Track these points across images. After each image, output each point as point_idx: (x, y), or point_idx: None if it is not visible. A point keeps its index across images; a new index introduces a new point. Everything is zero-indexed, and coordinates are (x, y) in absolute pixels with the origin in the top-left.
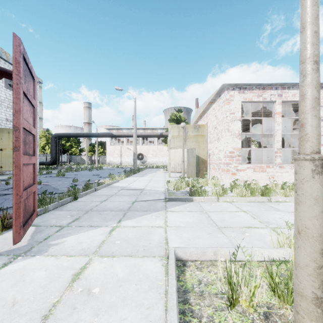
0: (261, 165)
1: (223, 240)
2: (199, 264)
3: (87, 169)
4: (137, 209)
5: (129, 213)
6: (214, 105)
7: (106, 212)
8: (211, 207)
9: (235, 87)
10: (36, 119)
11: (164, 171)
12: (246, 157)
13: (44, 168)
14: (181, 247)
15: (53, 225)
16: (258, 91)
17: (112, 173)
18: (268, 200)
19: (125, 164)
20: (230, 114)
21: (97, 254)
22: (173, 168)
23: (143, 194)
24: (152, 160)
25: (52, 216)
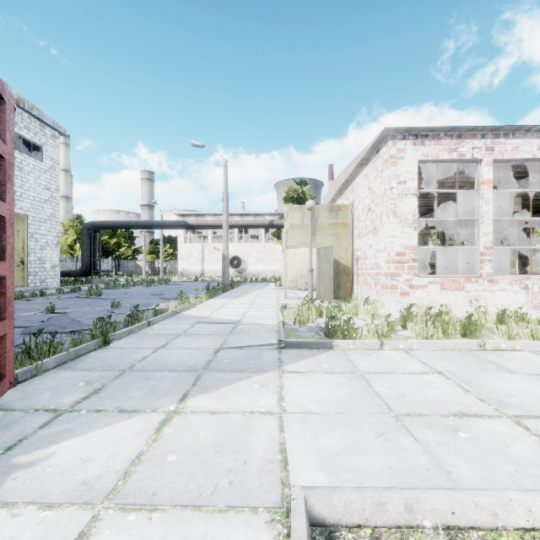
0: (455, 277)
1: (418, 459)
2: (370, 538)
3: (143, 284)
4: (222, 366)
5: (206, 377)
6: (367, 169)
7: (160, 375)
8: (370, 363)
9: (407, 134)
10: (10, 183)
11: (277, 287)
12: (424, 263)
13: (69, 281)
14: (322, 486)
15: (41, 407)
16: (449, 141)
17: (186, 290)
18: (480, 347)
19: (210, 274)
20: (398, 183)
21: (114, 498)
22: (292, 283)
23: (236, 333)
24: (255, 267)
25: (47, 384)
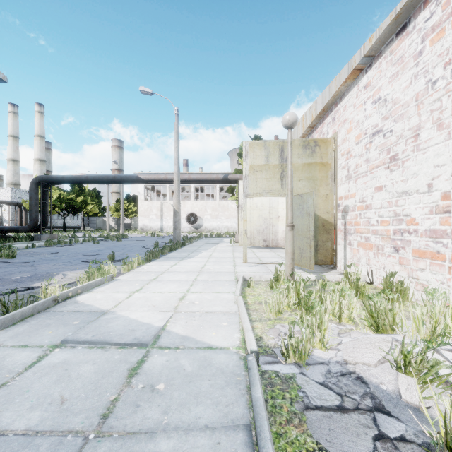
0: None
1: None
2: None
3: (95, 240)
4: None
5: None
6: (371, 74)
7: None
8: None
9: None
10: None
11: (231, 244)
12: None
13: (16, 238)
14: None
15: None
16: None
17: (131, 248)
18: None
19: (168, 230)
20: None
21: None
22: (248, 240)
23: (120, 419)
24: (210, 224)
25: None
